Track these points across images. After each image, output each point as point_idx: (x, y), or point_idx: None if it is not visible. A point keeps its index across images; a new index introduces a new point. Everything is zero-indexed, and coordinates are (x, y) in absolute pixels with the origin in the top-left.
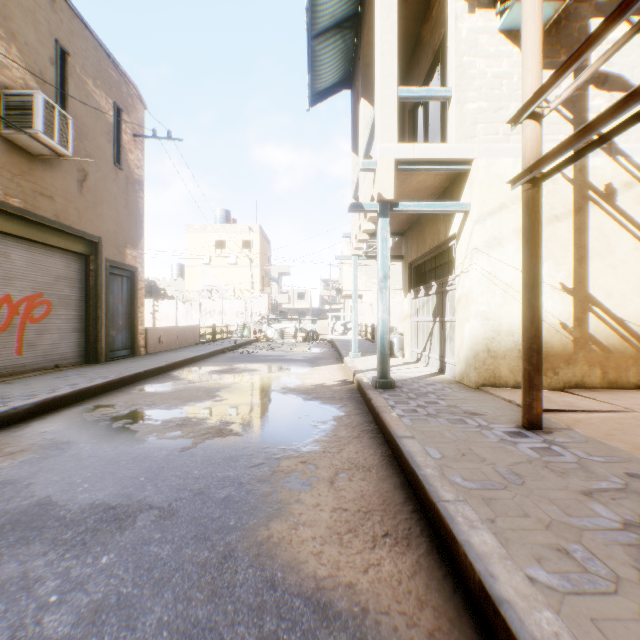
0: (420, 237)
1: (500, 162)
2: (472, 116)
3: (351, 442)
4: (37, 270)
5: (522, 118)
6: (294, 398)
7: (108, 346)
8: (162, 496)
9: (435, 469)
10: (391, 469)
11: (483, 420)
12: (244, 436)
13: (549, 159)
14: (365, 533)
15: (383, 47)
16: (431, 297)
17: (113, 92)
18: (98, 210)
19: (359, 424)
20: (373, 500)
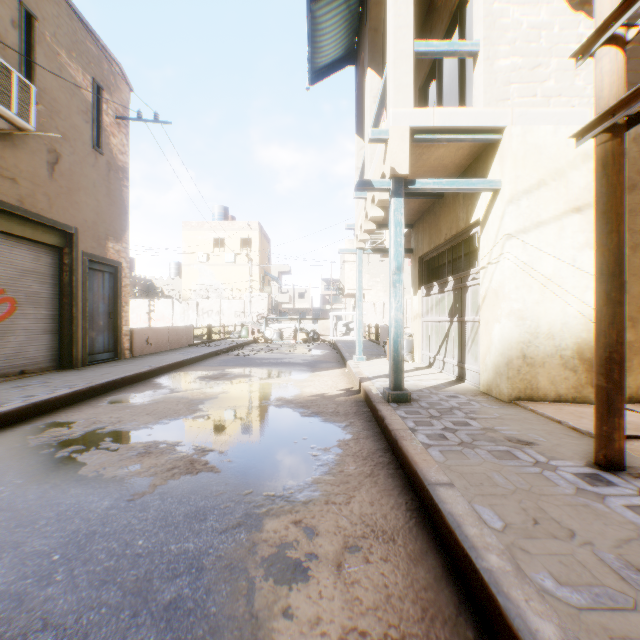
0: (433, 227)
1: (538, 130)
2: (504, 75)
3: (363, 484)
4: None
5: (596, 45)
6: (290, 413)
7: (86, 349)
8: (72, 597)
9: (502, 555)
10: (424, 536)
11: (537, 453)
12: (221, 473)
13: None
14: None
15: None
16: (447, 294)
17: (92, 68)
18: (73, 197)
19: (371, 453)
20: (406, 608)
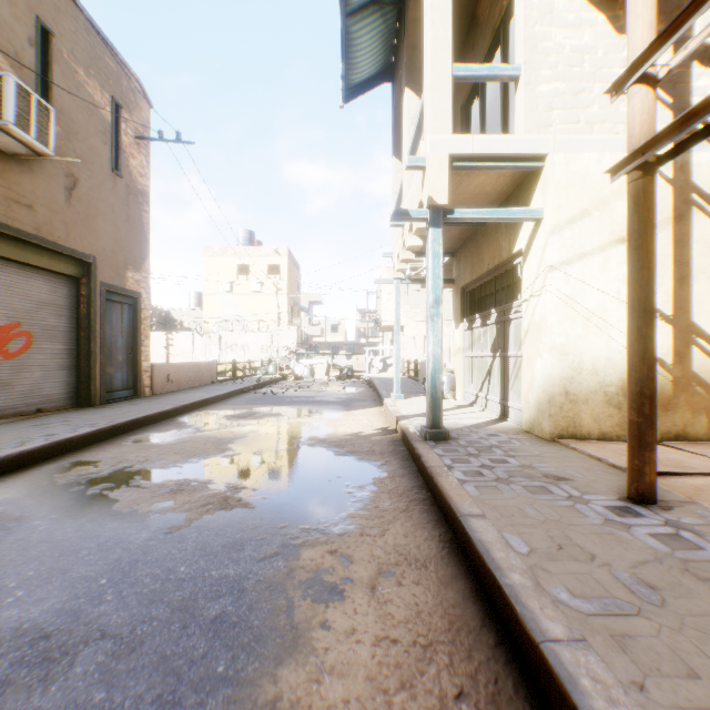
0: (476, 256)
1: (581, 158)
2: (546, 100)
3: (397, 518)
4: (13, 295)
5: (628, 83)
6: (324, 452)
7: (104, 386)
8: (125, 613)
9: (525, 574)
10: (455, 564)
11: (572, 488)
12: (256, 508)
13: (673, 132)
14: (427, 691)
15: (435, 14)
16: (489, 327)
17: (110, 85)
18: (91, 224)
19: (407, 490)
20: (435, 621)
